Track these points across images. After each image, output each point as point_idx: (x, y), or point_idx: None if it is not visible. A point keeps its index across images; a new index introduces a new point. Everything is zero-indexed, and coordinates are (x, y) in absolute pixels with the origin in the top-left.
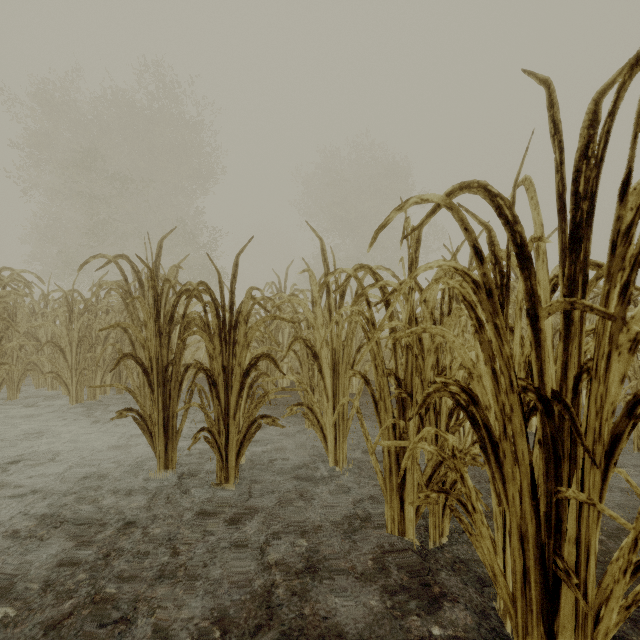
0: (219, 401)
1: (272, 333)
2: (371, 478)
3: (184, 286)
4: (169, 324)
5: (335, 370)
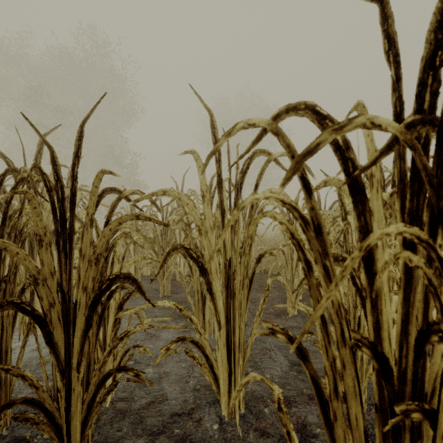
0: (52, 346)
1: (168, 234)
2: (279, 438)
3: (19, 174)
4: (0, 227)
5: (229, 287)
